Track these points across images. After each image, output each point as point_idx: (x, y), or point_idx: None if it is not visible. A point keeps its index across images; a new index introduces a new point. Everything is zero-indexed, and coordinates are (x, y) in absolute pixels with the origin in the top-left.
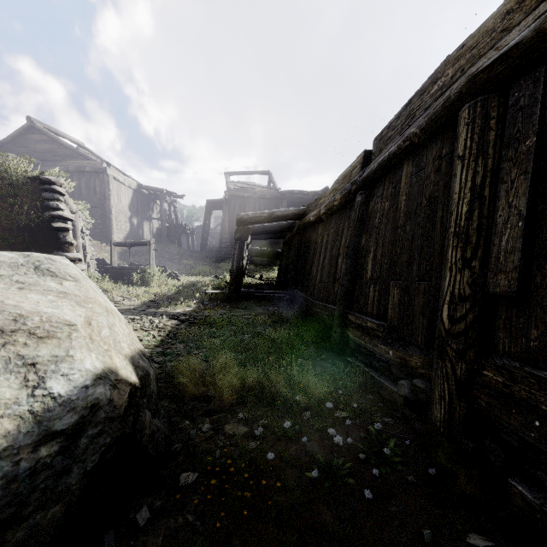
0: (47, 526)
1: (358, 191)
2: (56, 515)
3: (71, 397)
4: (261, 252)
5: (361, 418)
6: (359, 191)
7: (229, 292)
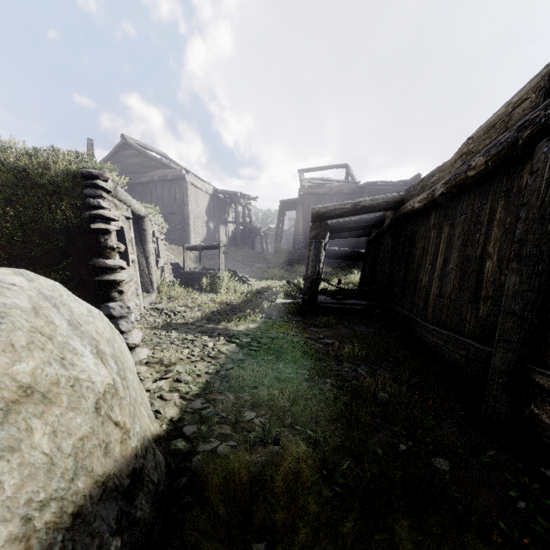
0: None
1: (540, 136)
2: None
3: None
4: (340, 253)
5: None
6: (543, 137)
7: (303, 303)
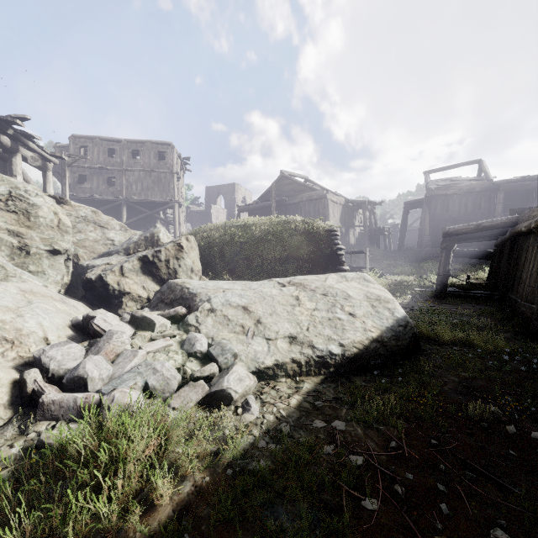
0: (403, 344)
1: None
2: (405, 343)
3: (402, 318)
4: (468, 253)
5: (532, 362)
6: None
7: (435, 291)
